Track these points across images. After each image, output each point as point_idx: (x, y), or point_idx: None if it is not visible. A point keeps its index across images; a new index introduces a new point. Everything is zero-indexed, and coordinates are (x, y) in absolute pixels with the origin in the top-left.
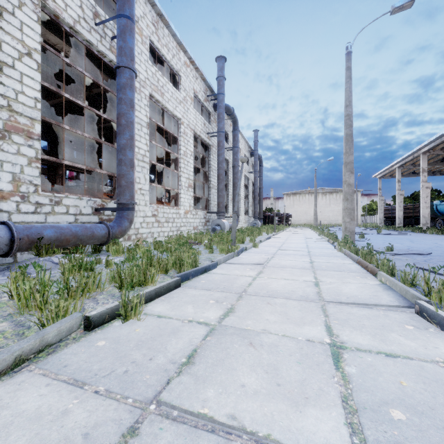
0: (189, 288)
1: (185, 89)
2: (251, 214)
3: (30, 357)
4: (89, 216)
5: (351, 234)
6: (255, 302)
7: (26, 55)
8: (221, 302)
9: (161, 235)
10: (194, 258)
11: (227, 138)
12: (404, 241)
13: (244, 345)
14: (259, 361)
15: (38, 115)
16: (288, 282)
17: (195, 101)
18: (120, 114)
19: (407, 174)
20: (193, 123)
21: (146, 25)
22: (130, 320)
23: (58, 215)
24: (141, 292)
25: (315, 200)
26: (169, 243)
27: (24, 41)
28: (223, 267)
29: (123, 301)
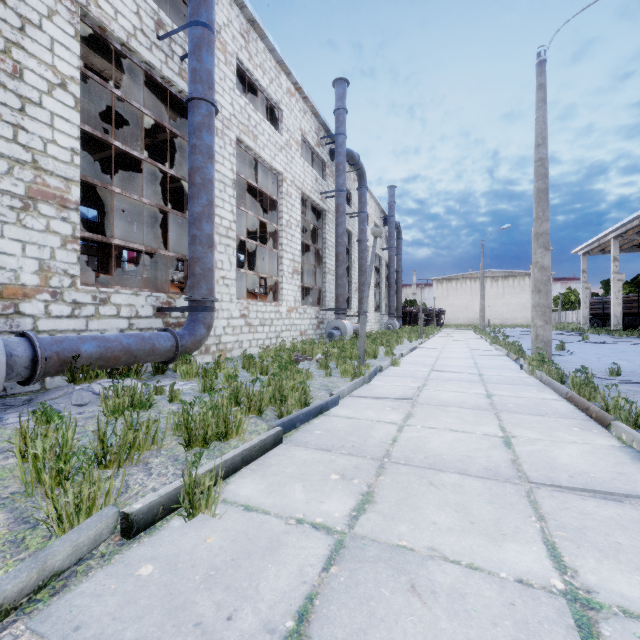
0: (295, 445)
1: (288, 128)
2: (384, 310)
3: (21, 603)
4: (150, 320)
5: (546, 346)
6: (408, 481)
7: (59, 86)
8: (350, 478)
9: (253, 345)
10: (303, 390)
11: (349, 199)
12: (632, 356)
13: (401, 590)
14: (434, 638)
15: (76, 174)
16: (459, 437)
17: (303, 146)
18: (193, 169)
19: (628, 248)
20: (299, 178)
21: (231, 37)
22: (199, 514)
23: (105, 319)
24: (218, 459)
25: (481, 289)
26: (265, 358)
27: (56, 67)
28: (348, 403)
29: (187, 485)
